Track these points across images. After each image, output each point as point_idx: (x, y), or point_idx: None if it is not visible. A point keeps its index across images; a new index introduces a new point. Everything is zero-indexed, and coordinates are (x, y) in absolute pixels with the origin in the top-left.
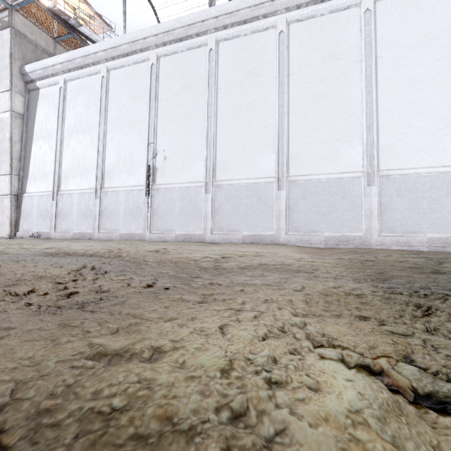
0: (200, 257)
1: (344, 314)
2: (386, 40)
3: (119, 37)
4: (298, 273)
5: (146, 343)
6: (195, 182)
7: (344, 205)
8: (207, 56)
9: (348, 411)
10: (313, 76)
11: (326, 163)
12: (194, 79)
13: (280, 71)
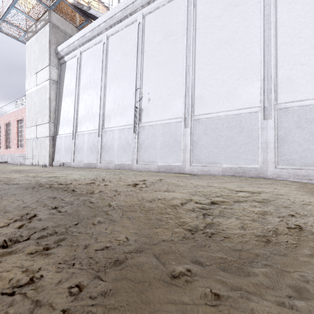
0: (181, 201)
1: None
2: None
3: (114, 8)
4: None
5: None
6: (175, 118)
7: None
8: (186, 1)
9: None
10: None
11: None
12: (174, 26)
13: None
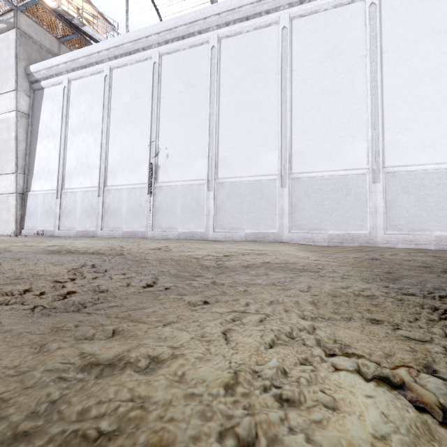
0: (202, 255)
1: (355, 317)
2: (392, 34)
3: (122, 36)
4: (303, 272)
5: (143, 351)
6: (197, 179)
7: (349, 202)
8: (209, 53)
9: (373, 437)
10: (317, 72)
11: (330, 160)
12: (196, 76)
13: (282, 67)
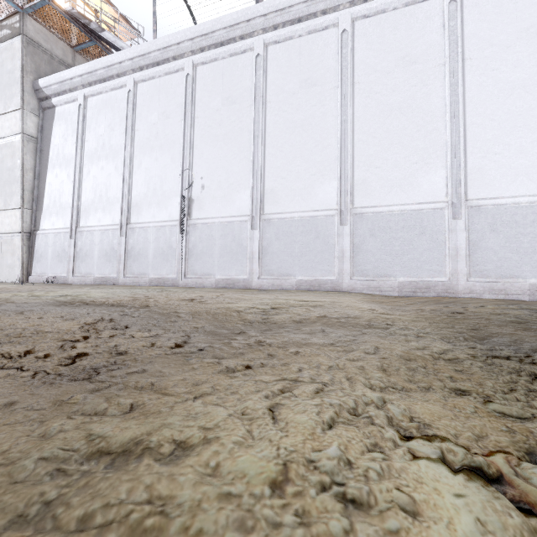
0: (244, 308)
1: (435, 386)
2: (476, 37)
3: (148, 43)
4: (368, 328)
5: (167, 433)
6: (239, 215)
7: (423, 243)
8: (253, 62)
9: None
10: (384, 84)
11: (400, 192)
12: (238, 91)
13: (342, 79)
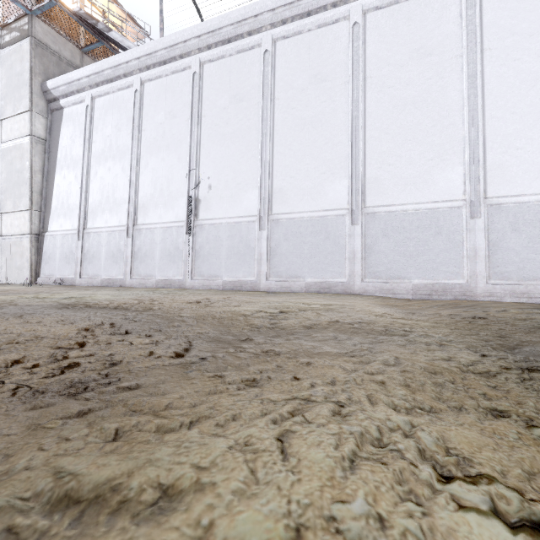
0: (252, 311)
1: (467, 406)
2: (496, 26)
3: (155, 42)
4: (385, 335)
5: (152, 474)
6: (246, 216)
7: (439, 243)
8: (261, 59)
9: None
10: (398, 78)
11: (415, 190)
12: (246, 88)
13: (353, 74)
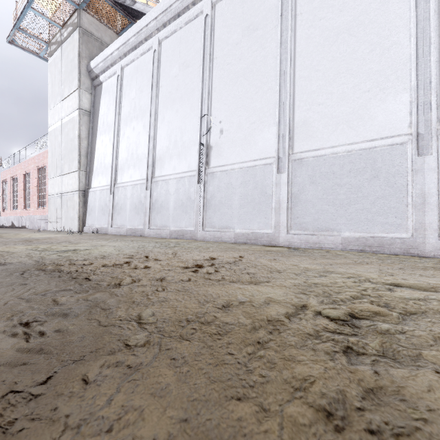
0: (286, 309)
1: None
2: None
3: None
4: None
5: None
6: (262, 158)
7: None
8: None
9: None
10: None
11: None
12: (261, 14)
13: None
